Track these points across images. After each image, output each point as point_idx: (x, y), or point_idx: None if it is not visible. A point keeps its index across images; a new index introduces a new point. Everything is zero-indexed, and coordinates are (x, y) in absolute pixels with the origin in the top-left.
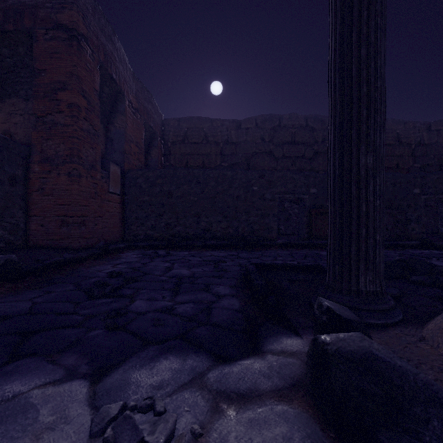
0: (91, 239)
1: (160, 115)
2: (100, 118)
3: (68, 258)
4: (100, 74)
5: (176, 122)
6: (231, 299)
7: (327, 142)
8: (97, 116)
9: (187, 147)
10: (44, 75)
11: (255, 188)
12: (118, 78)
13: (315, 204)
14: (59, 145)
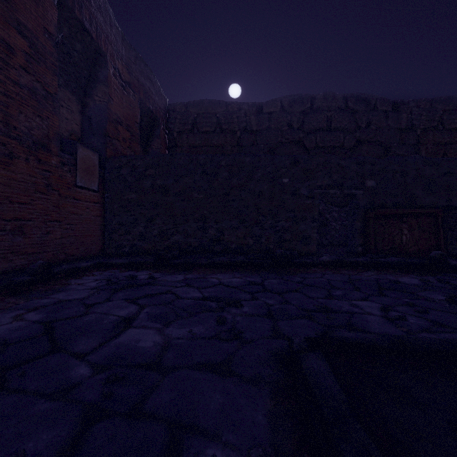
0: (38, 255)
1: (164, 99)
2: (71, 86)
3: None
4: (57, 11)
5: (183, 107)
6: None
7: (373, 128)
8: (51, 72)
9: (197, 137)
10: None
11: (286, 180)
12: (94, 30)
13: (374, 203)
14: None
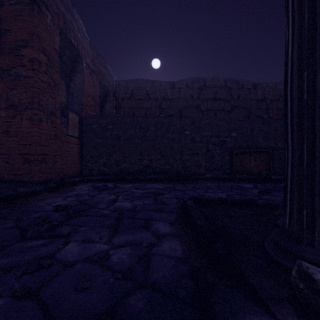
0: (51, 174)
1: (113, 78)
2: (62, 75)
3: (21, 192)
4: (59, 37)
5: (124, 83)
6: (172, 240)
7: (241, 99)
8: (57, 72)
9: (134, 102)
10: (9, 35)
11: (187, 132)
12: (76, 43)
13: (236, 145)
14: (22, 93)
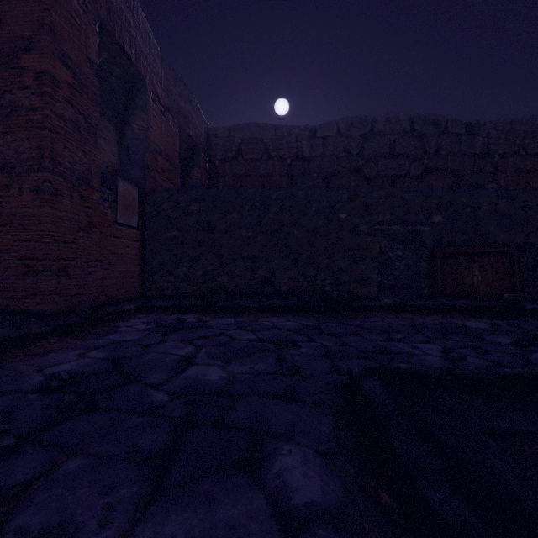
0: (81, 297)
1: (205, 123)
2: (109, 114)
3: None
4: (98, 37)
5: (225, 131)
6: None
7: (443, 154)
8: (93, 102)
9: (241, 166)
10: None
11: (343, 216)
12: (133, 53)
13: (441, 240)
14: (21, 141)
